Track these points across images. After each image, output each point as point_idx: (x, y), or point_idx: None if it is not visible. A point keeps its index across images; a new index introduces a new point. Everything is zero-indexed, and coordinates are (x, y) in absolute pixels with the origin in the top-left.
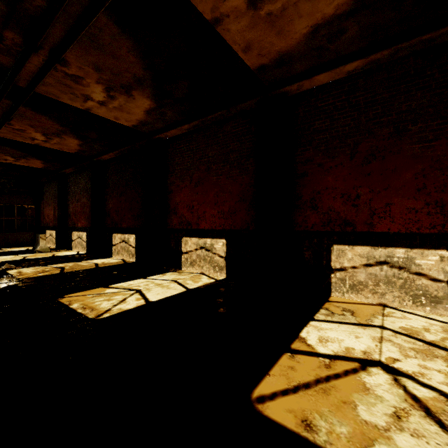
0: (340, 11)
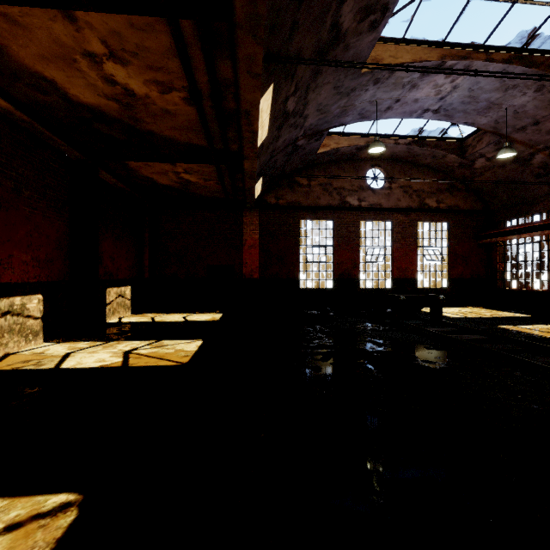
0: (71, 96)
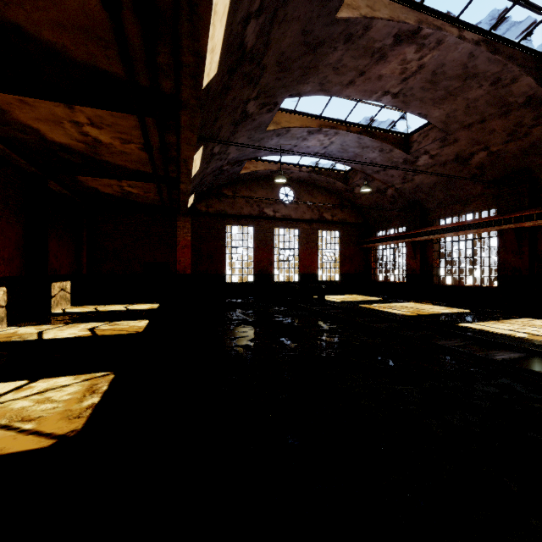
0: (48, 137)
